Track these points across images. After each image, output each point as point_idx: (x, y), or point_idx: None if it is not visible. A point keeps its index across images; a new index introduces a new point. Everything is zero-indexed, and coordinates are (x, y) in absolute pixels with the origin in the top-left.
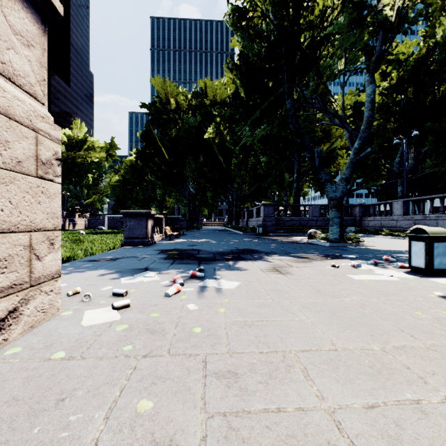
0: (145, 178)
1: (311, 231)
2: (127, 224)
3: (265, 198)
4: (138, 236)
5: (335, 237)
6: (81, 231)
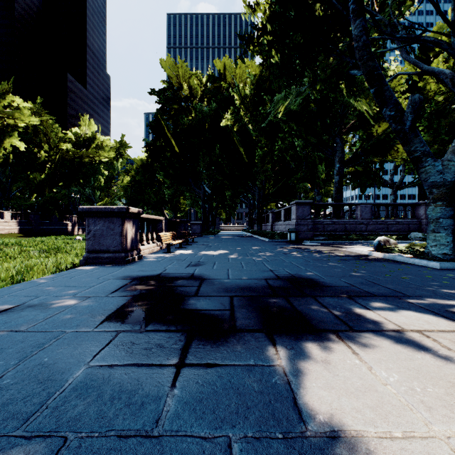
0: (158, 179)
1: (381, 240)
2: (90, 229)
3: (293, 197)
4: (108, 248)
5: (444, 252)
6: (77, 237)
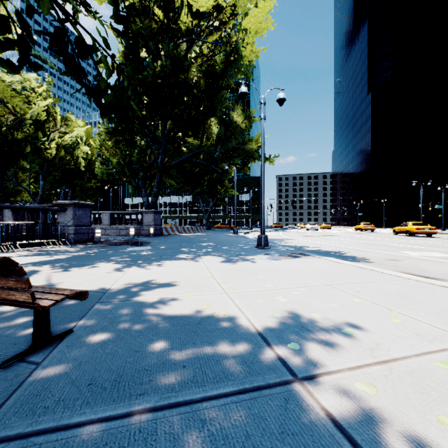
0: None
1: None
2: None
3: None
4: None
5: None
6: None
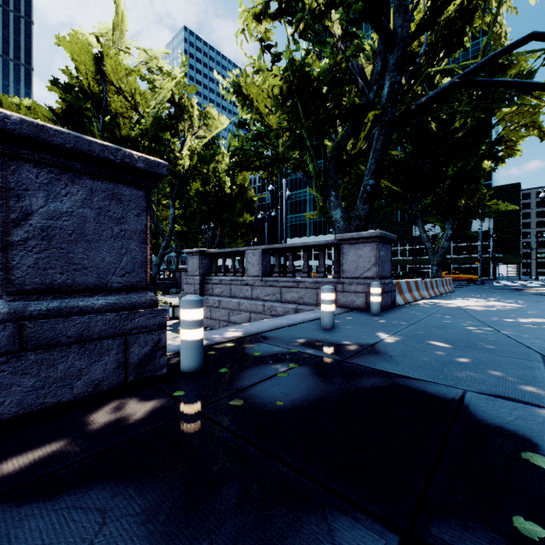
0: None
1: None
2: None
3: None
4: None
5: None
6: None
